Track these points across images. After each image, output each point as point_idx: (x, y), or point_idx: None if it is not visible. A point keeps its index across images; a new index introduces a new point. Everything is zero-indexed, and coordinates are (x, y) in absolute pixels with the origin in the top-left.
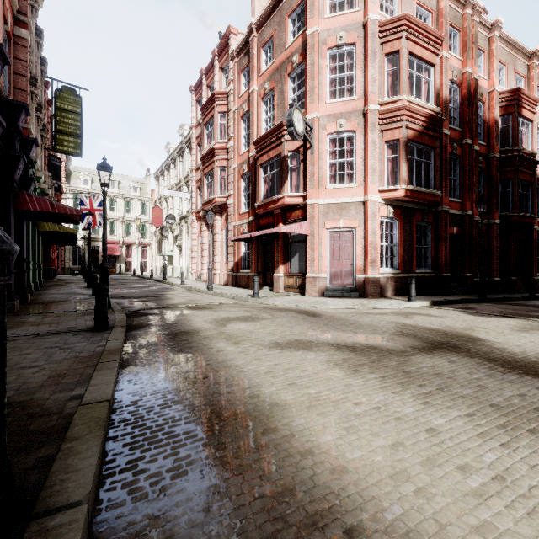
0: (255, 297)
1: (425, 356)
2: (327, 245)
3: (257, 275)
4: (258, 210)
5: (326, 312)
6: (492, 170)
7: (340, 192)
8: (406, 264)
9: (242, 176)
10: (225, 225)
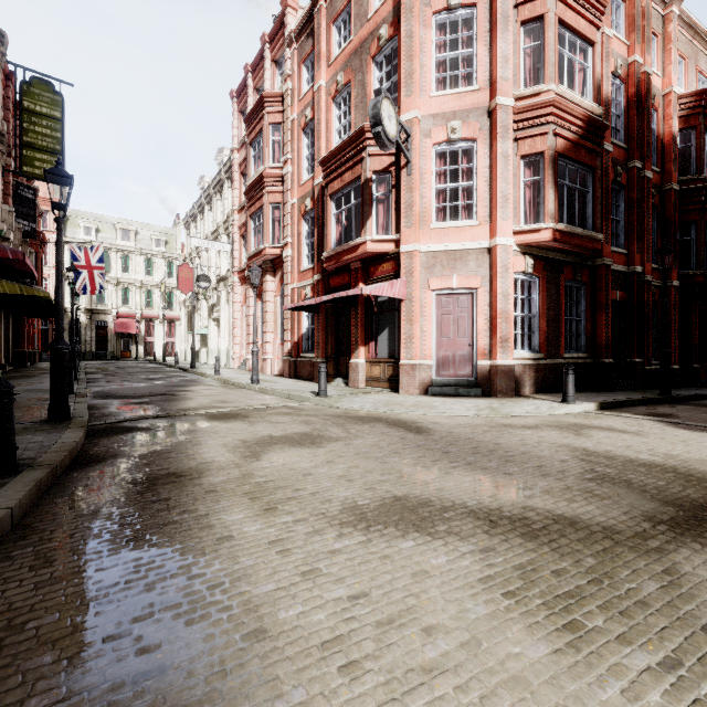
0: (321, 396)
1: (704, 553)
2: (432, 315)
3: (325, 362)
4: (326, 264)
5: (437, 422)
6: (668, 208)
7: (453, 233)
8: (551, 345)
9: (303, 216)
10: (279, 288)
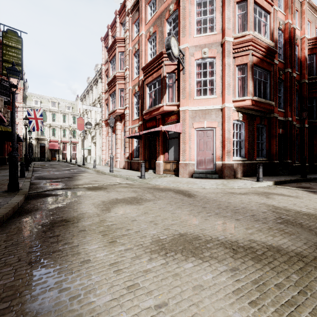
0: (142, 178)
1: None
2: (194, 140)
3: (144, 162)
4: (145, 116)
5: (198, 191)
6: (303, 91)
7: (204, 101)
8: (250, 154)
9: (134, 94)
10: (123, 128)
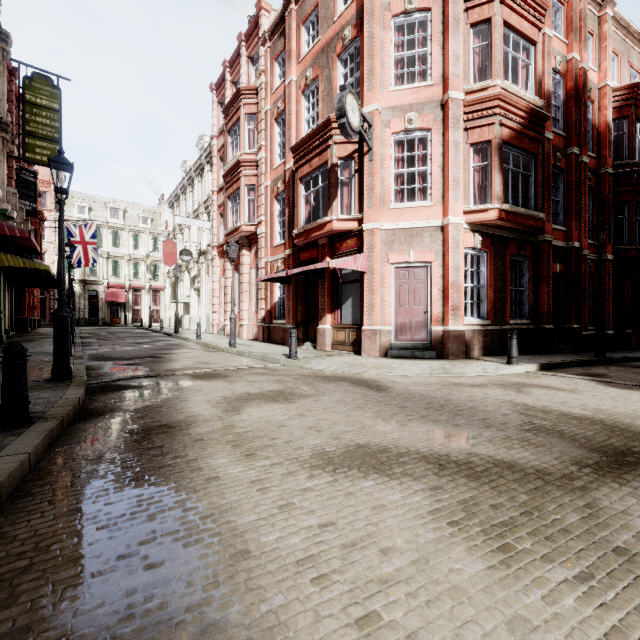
0: (292, 358)
1: (620, 491)
2: (391, 286)
3: (296, 328)
4: (296, 240)
5: (395, 381)
6: (603, 190)
7: (410, 213)
8: (497, 313)
9: (276, 196)
10: (254, 262)
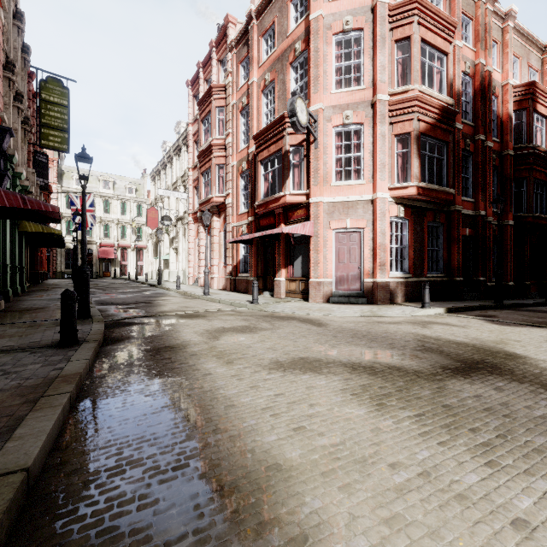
0: (254, 304)
1: (463, 381)
2: (332, 247)
3: (257, 280)
4: (257, 210)
5: (333, 320)
6: (505, 168)
7: (347, 189)
8: (417, 268)
9: (241, 174)
10: (223, 226)
